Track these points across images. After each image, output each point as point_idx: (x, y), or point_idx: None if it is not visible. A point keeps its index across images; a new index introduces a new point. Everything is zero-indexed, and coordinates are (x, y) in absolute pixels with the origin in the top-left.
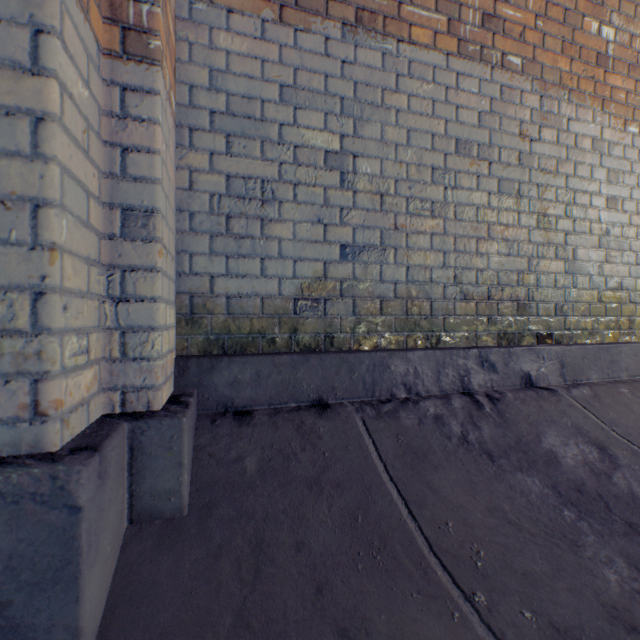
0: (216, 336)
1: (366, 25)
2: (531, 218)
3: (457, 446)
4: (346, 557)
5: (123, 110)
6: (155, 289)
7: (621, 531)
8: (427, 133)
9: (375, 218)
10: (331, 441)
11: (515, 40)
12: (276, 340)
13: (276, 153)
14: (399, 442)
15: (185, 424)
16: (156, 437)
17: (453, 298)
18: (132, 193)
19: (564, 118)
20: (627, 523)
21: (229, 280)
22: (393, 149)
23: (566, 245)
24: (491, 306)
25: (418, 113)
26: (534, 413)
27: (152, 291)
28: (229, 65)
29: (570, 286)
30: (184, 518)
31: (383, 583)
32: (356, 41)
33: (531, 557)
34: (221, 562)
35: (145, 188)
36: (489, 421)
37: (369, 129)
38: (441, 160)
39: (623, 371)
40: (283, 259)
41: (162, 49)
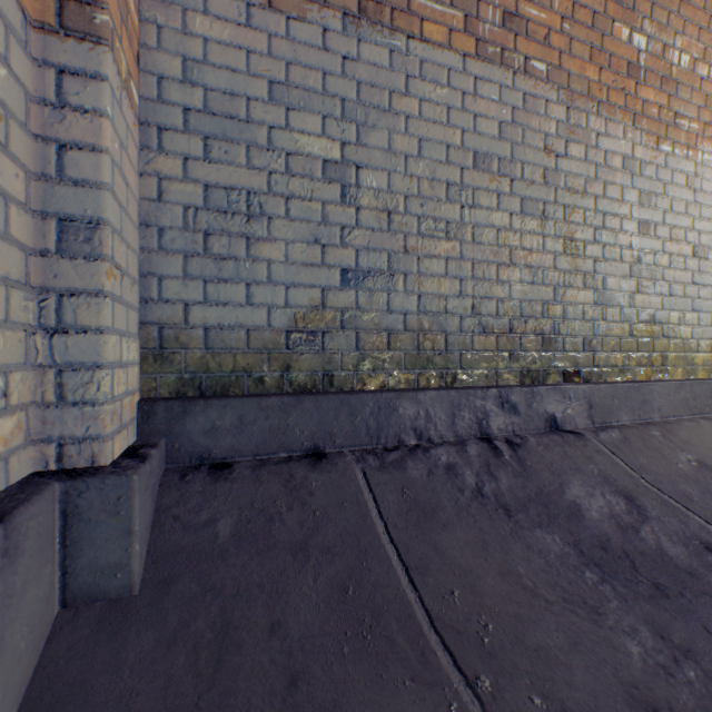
0: (192, 375)
1: (371, 17)
2: (557, 242)
3: (470, 500)
4: (330, 639)
5: (60, 97)
6: (102, 318)
7: (647, 594)
8: (441, 144)
9: (382, 239)
10: (324, 497)
11: (539, 43)
12: (265, 379)
13: (265, 160)
14: (404, 497)
15: (136, 483)
16: (98, 499)
17: (471, 331)
18: (72, 200)
19: (593, 133)
20: (654, 584)
21: (208, 309)
22: (403, 160)
23: (595, 273)
24: (513, 340)
25: (431, 120)
26: (558, 460)
27: (98, 320)
28: (207, 55)
29: (599, 318)
30: (134, 598)
31: (372, 669)
32: (359, 35)
33: (546, 629)
34: (174, 652)
35: (89, 194)
36: (508, 470)
37: (375, 137)
38: (457, 175)
39: (655, 412)
40: (273, 285)
41: (112, 26)
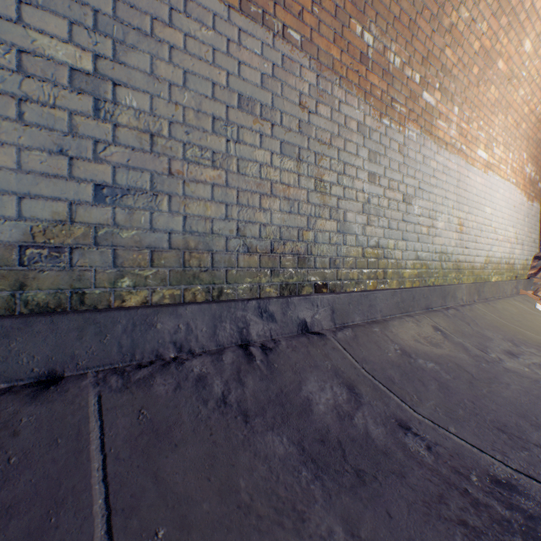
0: None
1: None
2: (310, 181)
3: (213, 411)
4: None
5: None
6: None
7: (349, 484)
8: (208, 80)
9: (144, 159)
10: (33, 436)
11: (295, 17)
12: None
13: None
14: (140, 419)
15: None
16: None
17: (237, 250)
18: None
19: (337, 99)
20: (356, 472)
21: None
22: (167, 87)
23: (338, 208)
24: (274, 259)
25: (197, 56)
26: (302, 360)
27: None
28: None
29: (342, 243)
30: None
31: None
32: None
33: None
34: None
35: None
36: (256, 374)
37: (135, 57)
38: (223, 111)
39: (378, 313)
40: None
41: None
